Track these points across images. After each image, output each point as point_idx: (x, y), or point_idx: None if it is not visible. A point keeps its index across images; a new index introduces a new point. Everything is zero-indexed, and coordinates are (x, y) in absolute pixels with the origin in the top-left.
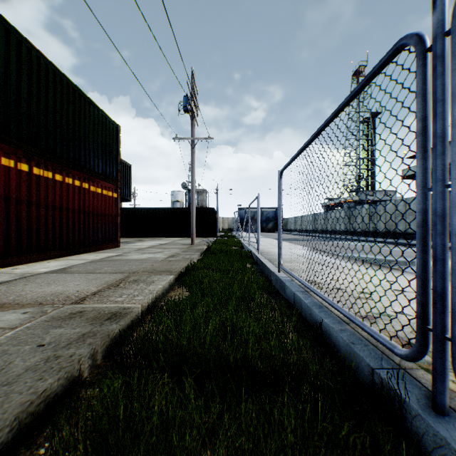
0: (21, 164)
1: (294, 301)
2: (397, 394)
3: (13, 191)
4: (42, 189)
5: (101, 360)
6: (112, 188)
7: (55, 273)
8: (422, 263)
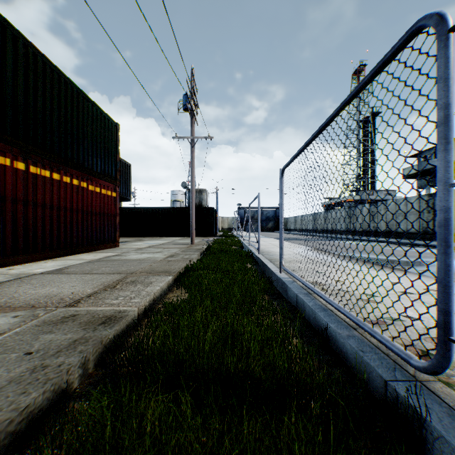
0: (17, 163)
1: (297, 303)
2: (416, 411)
3: (9, 190)
4: (39, 188)
5: (93, 368)
6: (111, 187)
7: (51, 273)
8: (444, 266)
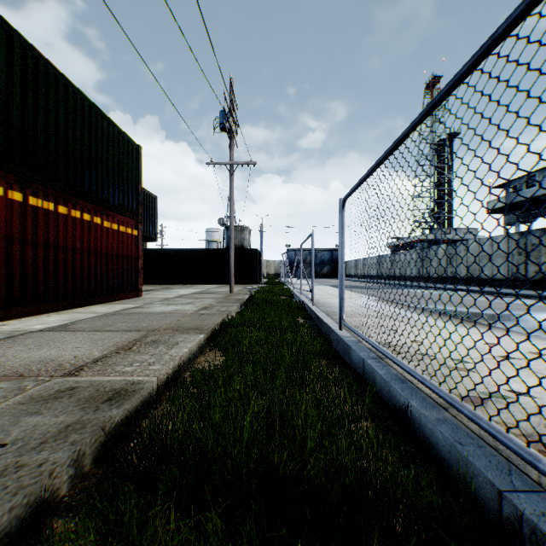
0: (12, 193)
1: (364, 370)
2: None
3: (2, 226)
4: (40, 224)
5: (91, 464)
6: (131, 224)
7: (53, 331)
8: None
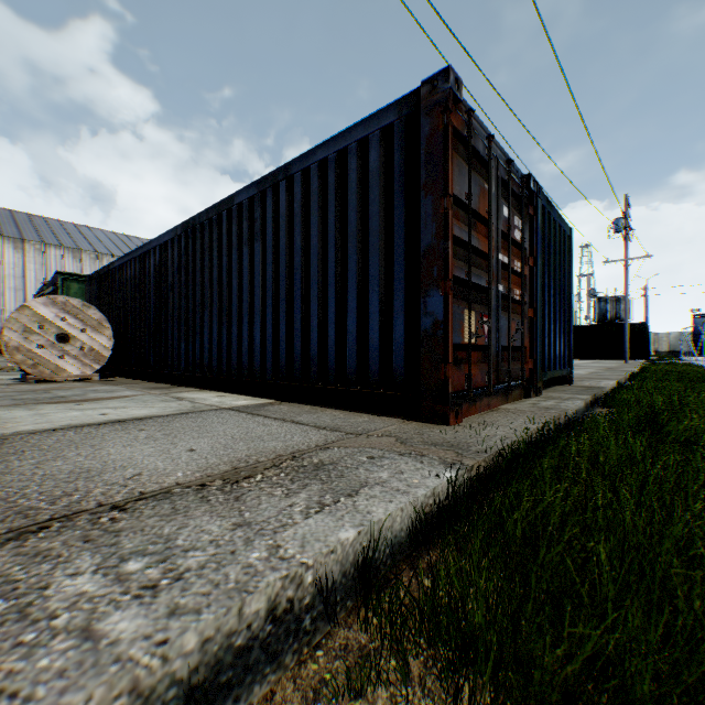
0: None
1: None
2: None
3: None
4: None
5: None
6: None
7: None
8: None
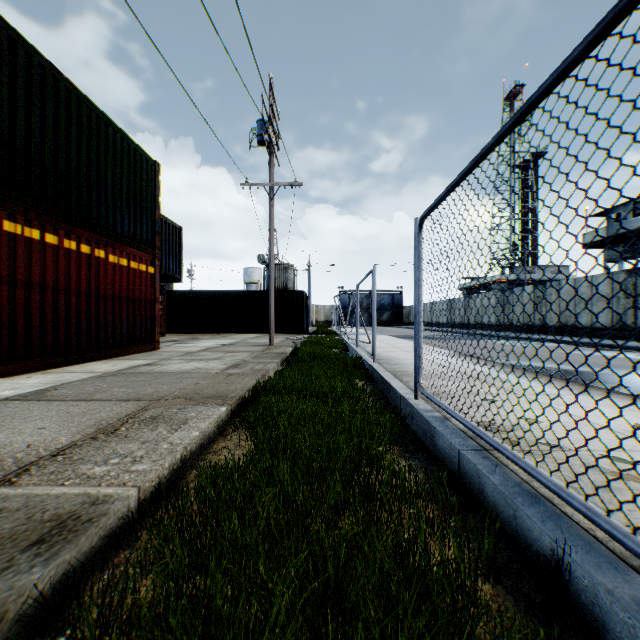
0: None
1: (460, 468)
2: None
3: None
4: (20, 256)
5: None
6: (146, 259)
7: (22, 400)
8: None
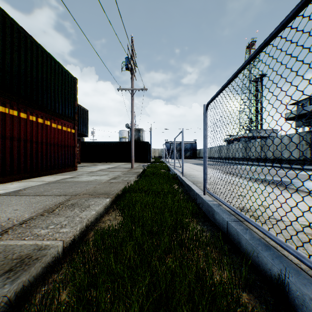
0: None
1: (227, 230)
2: None
3: None
4: (7, 124)
5: None
6: (70, 125)
7: (7, 195)
8: None
